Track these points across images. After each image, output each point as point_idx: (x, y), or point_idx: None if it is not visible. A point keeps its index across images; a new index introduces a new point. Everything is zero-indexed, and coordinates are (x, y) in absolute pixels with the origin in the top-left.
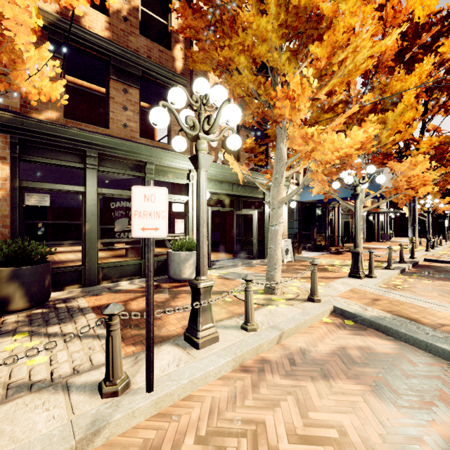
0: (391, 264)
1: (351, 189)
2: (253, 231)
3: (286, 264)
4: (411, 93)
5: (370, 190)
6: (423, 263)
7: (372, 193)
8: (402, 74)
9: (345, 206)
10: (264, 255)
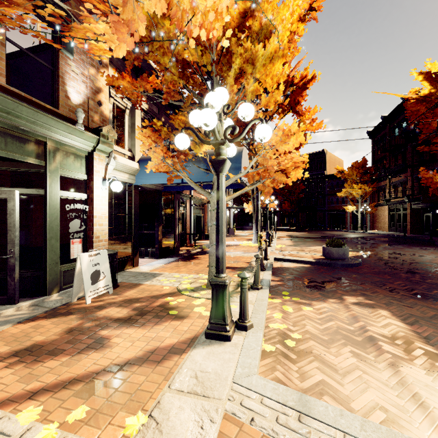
0: (259, 281)
1: (206, 169)
2: (7, 239)
3: (90, 305)
4: (286, 25)
5: (229, 173)
6: (276, 264)
7: (232, 176)
8: (273, 1)
9: (197, 199)
10: (45, 288)
